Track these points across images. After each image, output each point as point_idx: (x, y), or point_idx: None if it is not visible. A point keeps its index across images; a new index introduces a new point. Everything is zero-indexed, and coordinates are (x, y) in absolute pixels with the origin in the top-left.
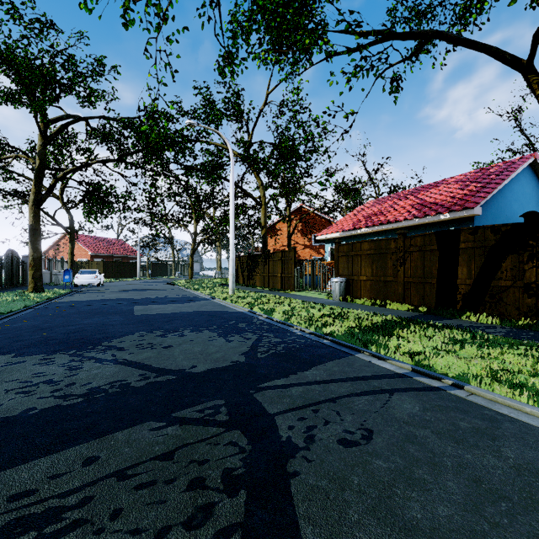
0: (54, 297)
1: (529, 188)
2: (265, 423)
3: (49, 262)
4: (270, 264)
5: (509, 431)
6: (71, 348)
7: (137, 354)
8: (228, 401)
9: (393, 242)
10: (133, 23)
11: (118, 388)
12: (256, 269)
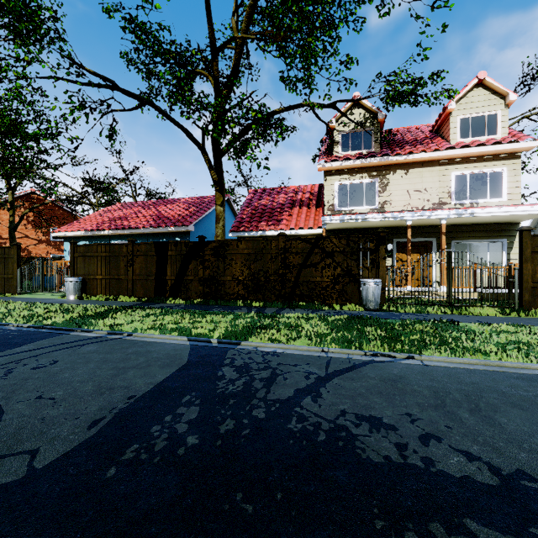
0: None
1: (226, 216)
2: None
3: None
4: None
5: (138, 345)
6: None
7: None
8: None
9: (125, 247)
10: None
11: None
12: None
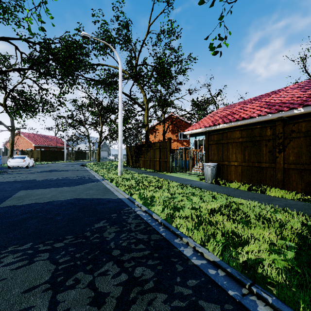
0: None
1: None
2: None
3: None
4: (151, 151)
5: None
6: None
7: None
8: None
9: (269, 129)
10: None
11: None
12: (141, 155)
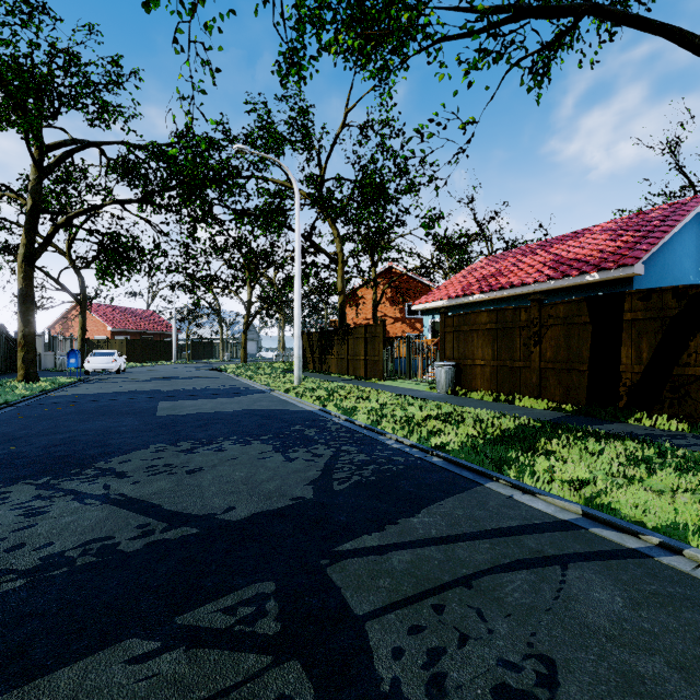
0: (51, 389)
1: None
2: (348, 641)
3: (53, 340)
4: (350, 342)
5: None
6: (44, 473)
7: (144, 484)
8: (282, 585)
9: (524, 311)
10: (158, 4)
11: (94, 556)
12: (331, 350)
